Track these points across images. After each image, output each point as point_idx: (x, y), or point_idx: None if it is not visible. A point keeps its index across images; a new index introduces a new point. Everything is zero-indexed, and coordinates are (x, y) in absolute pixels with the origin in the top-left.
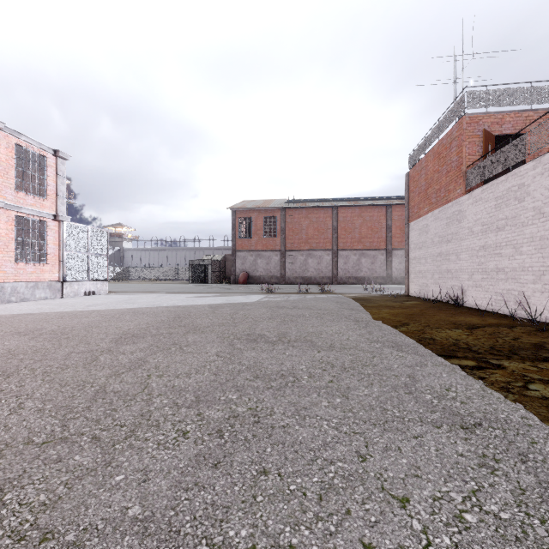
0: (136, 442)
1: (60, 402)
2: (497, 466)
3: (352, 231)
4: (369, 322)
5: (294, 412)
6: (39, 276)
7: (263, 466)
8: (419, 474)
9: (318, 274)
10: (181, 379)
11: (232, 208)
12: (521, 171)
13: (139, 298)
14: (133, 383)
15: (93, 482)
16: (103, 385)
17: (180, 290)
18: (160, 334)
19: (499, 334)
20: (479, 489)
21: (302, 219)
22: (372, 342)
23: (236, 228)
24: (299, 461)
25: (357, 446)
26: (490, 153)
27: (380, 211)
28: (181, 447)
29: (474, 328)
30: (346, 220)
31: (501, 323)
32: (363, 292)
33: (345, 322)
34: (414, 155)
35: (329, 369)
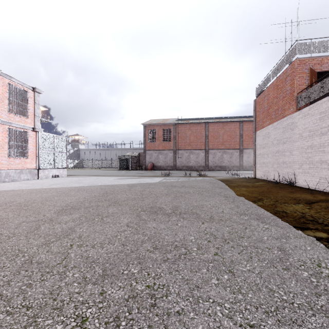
0: None
1: None
2: None
3: (217, 137)
4: (234, 197)
5: (188, 291)
6: (23, 166)
7: None
8: None
9: (197, 164)
10: (95, 249)
11: (144, 123)
12: None
13: (85, 179)
14: (57, 252)
15: None
16: (32, 255)
17: (111, 174)
18: (91, 206)
19: None
20: None
21: (186, 130)
22: (241, 215)
23: (146, 136)
24: None
25: None
26: (313, 84)
27: (235, 125)
28: None
29: (311, 203)
30: (214, 131)
31: (328, 199)
32: (226, 176)
33: (218, 197)
34: (259, 88)
35: (213, 240)
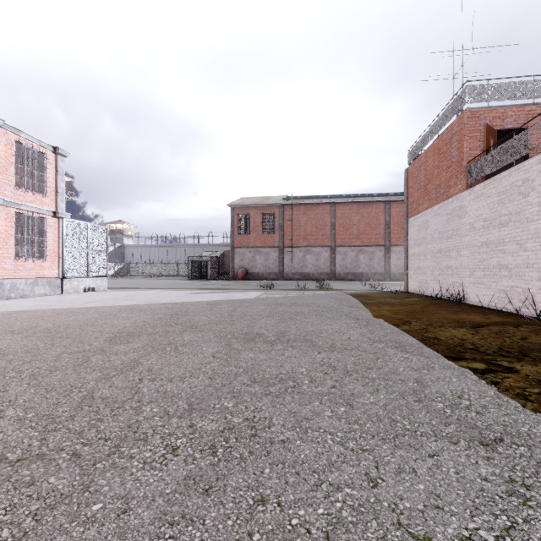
0: (120, 460)
1: (43, 410)
2: (529, 494)
3: (350, 227)
4: (369, 320)
5: (295, 423)
6: (39, 273)
7: (261, 492)
8: (439, 505)
9: (316, 271)
10: (174, 383)
11: (231, 204)
12: (525, 165)
13: (138, 294)
14: (123, 387)
15: (65, 513)
16: (91, 390)
17: (179, 286)
18: (156, 332)
19: (506, 334)
20: (513, 526)
21: (300, 215)
22: (375, 342)
23: (235, 225)
24: (302, 485)
25: (366, 467)
26: (491, 148)
27: (378, 207)
28: (169, 467)
29: (479, 327)
30: (344, 217)
31: (506, 322)
32: (361, 289)
33: (345, 320)
34: (413, 151)
35: (331, 372)
